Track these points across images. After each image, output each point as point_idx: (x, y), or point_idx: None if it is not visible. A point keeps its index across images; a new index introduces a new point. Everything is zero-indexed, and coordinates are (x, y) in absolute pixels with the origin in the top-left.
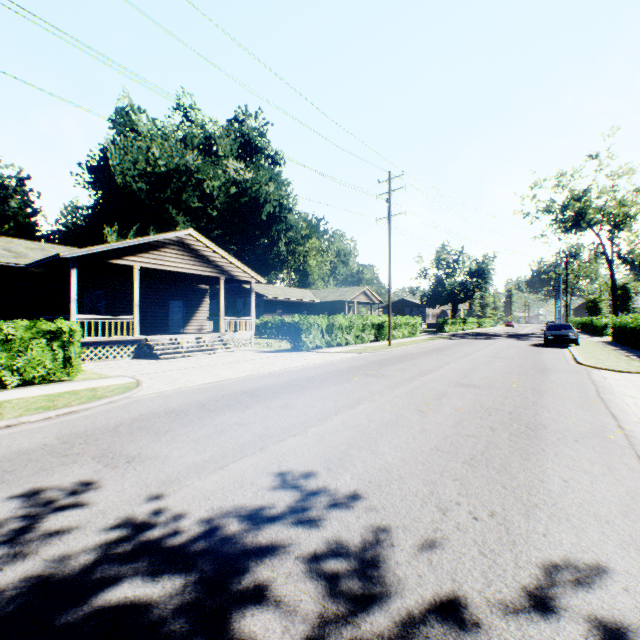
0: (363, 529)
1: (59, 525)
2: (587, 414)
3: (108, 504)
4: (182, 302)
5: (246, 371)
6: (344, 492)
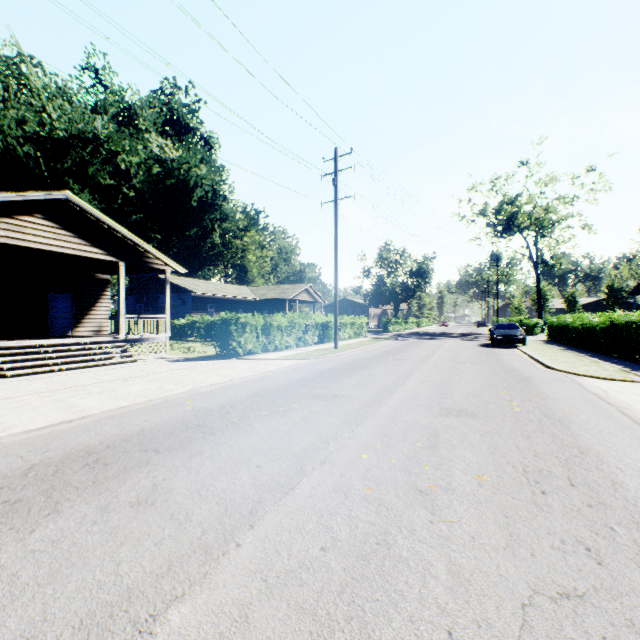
0: None
1: None
2: None
3: None
4: (70, 295)
5: (128, 397)
6: None
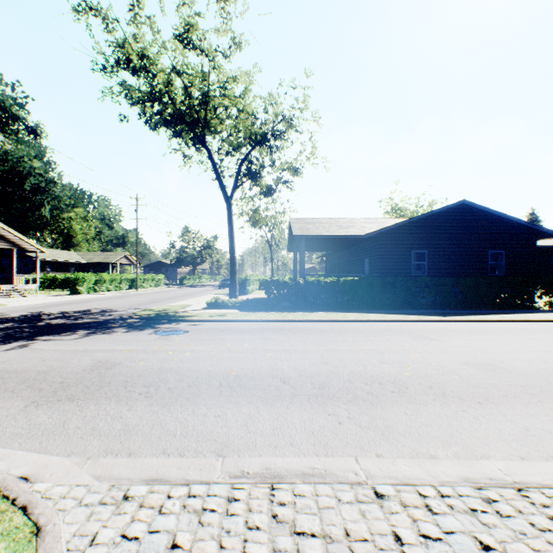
0: (109, 309)
1: (47, 312)
2: (178, 300)
3: (53, 311)
4: None
5: (54, 300)
6: (106, 308)
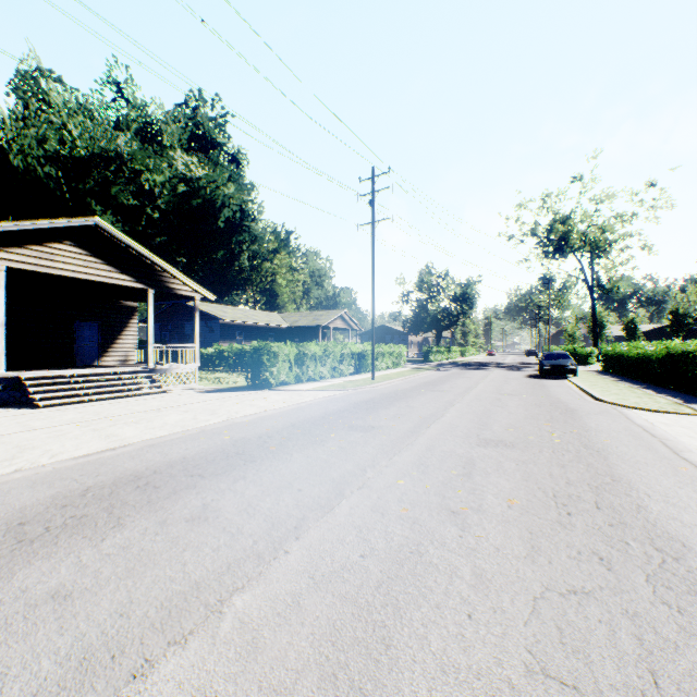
0: None
1: None
2: None
3: None
4: (96, 324)
5: (165, 427)
6: None
